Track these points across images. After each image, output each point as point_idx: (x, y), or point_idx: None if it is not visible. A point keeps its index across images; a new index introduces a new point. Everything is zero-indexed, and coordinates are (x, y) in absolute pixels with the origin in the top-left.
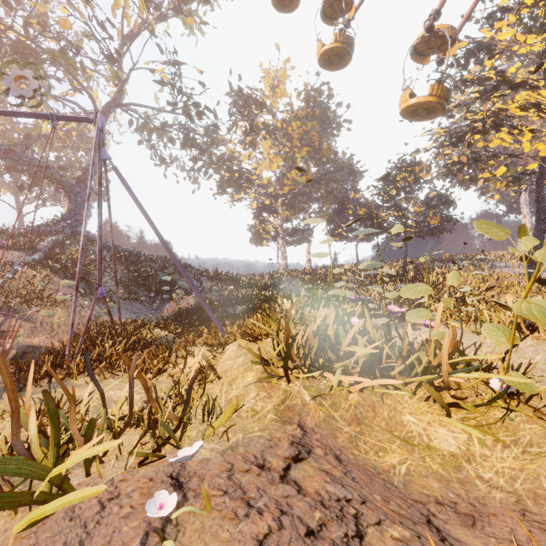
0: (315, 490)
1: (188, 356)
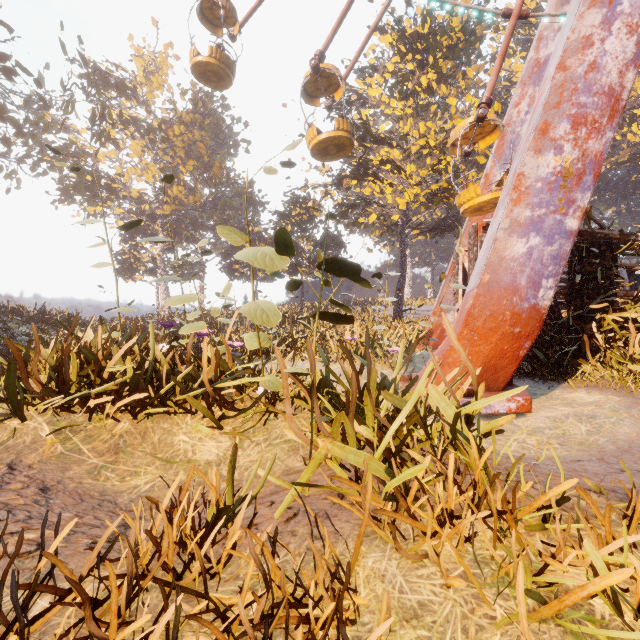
0: None
1: None
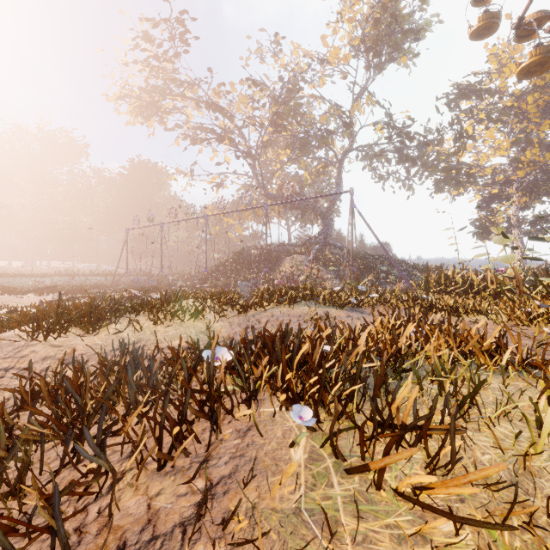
0: None
1: None
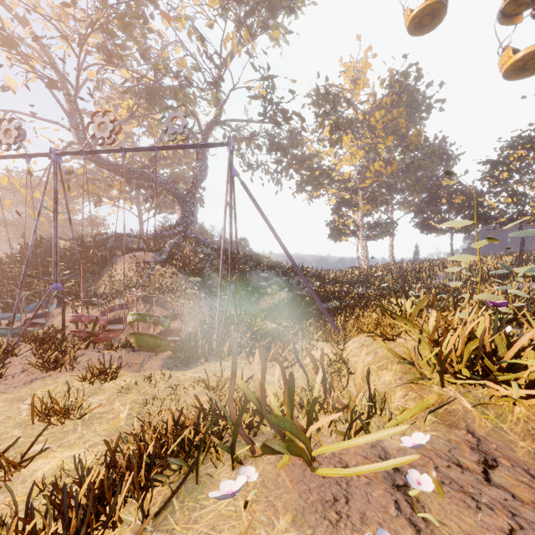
0: (529, 500)
1: (311, 349)
